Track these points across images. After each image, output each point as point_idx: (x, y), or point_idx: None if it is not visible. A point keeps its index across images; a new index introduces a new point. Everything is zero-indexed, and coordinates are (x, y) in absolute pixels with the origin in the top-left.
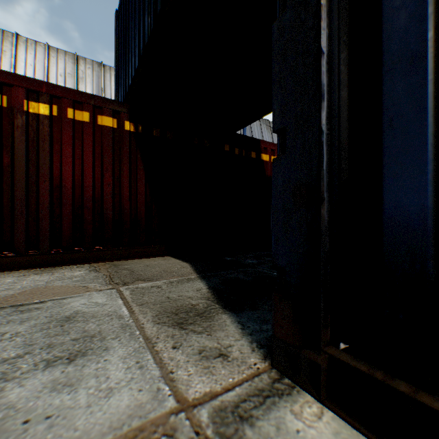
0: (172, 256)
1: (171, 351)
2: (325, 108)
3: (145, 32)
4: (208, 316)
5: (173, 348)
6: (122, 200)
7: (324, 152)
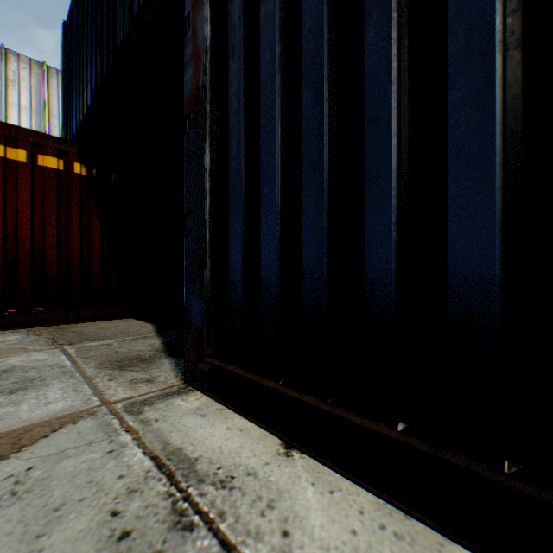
0: (136, 318)
1: (107, 382)
2: (208, 204)
3: (98, 73)
4: (151, 361)
5: (109, 381)
6: (71, 254)
7: (207, 233)
